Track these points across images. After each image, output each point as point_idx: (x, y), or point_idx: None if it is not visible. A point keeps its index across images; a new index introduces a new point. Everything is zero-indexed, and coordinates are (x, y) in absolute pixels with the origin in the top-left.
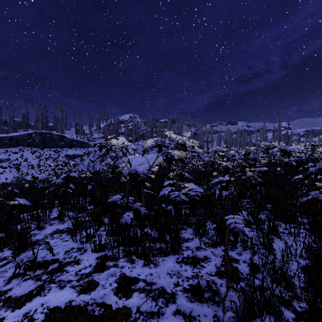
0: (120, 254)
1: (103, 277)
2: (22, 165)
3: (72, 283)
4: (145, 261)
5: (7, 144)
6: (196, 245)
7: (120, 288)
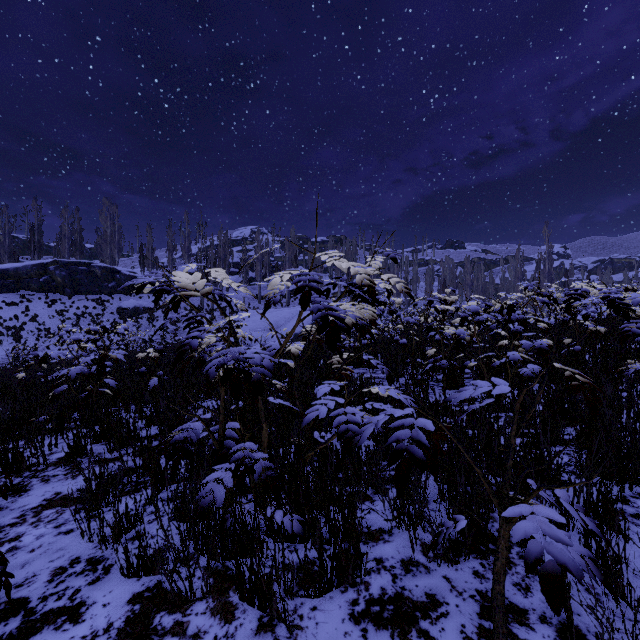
0: (196, 589)
1: None
2: (27, 329)
3: None
4: (264, 612)
5: None
6: (402, 555)
7: None
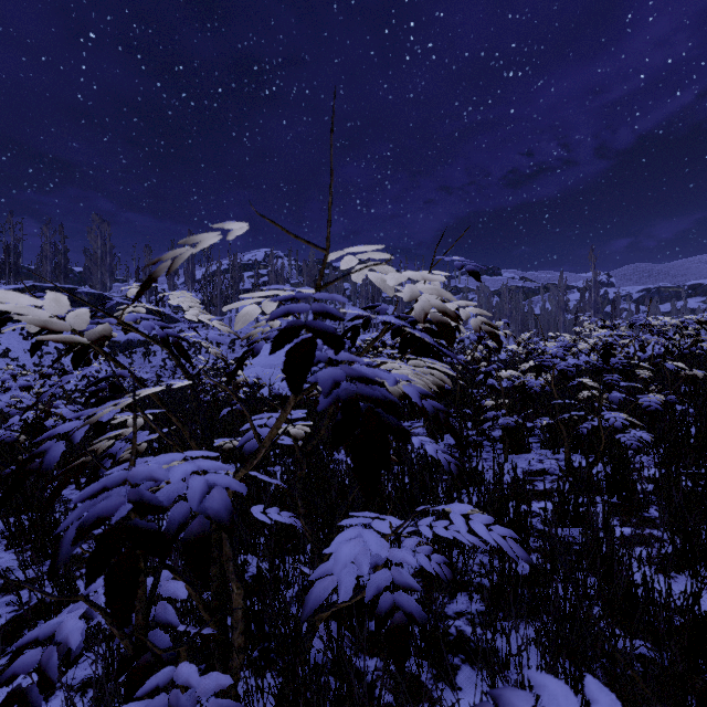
0: None
1: None
2: None
3: None
4: None
5: None
6: None
7: None
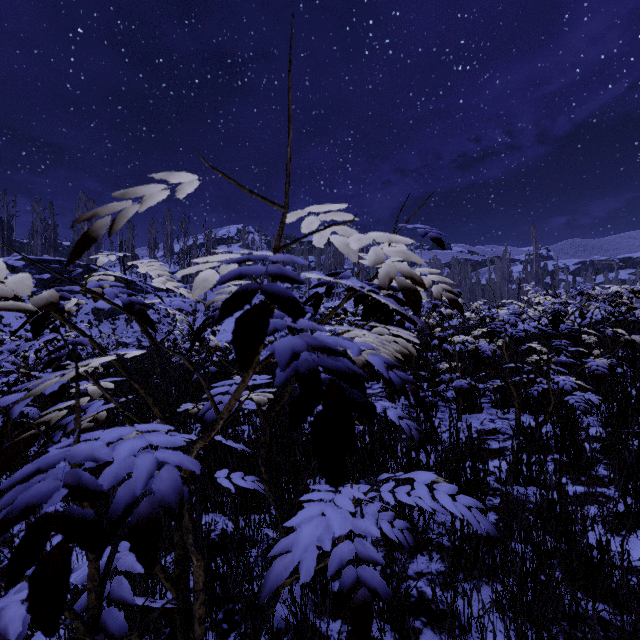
0: None
1: None
2: None
3: None
4: None
5: None
6: None
7: None
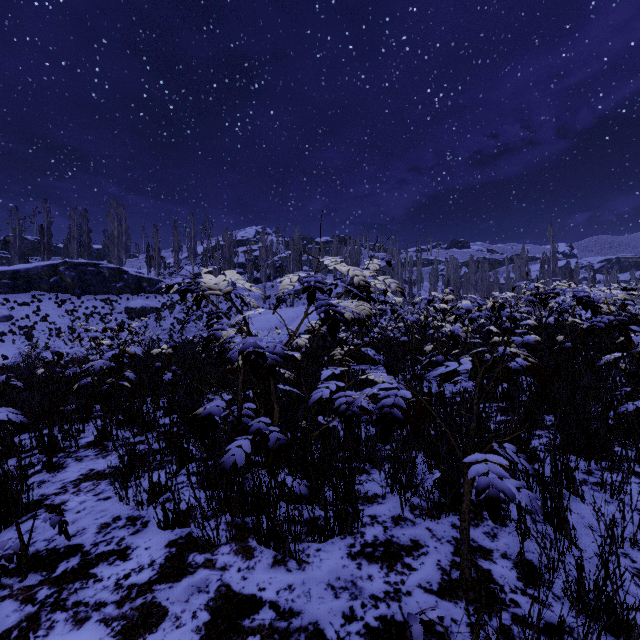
0: (221, 536)
1: (179, 596)
2: (38, 328)
3: (106, 609)
4: (278, 552)
5: (7, 287)
6: (393, 513)
7: (216, 624)
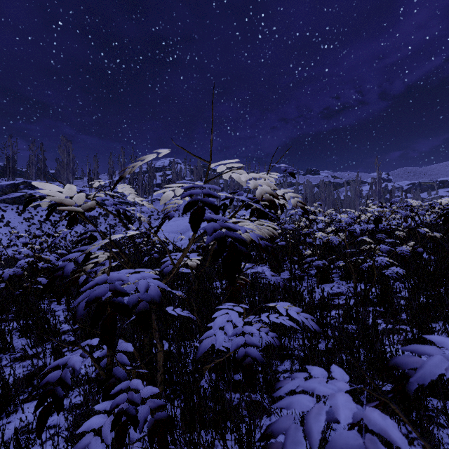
0: None
1: None
2: (2, 232)
3: None
4: None
5: None
6: None
7: None
